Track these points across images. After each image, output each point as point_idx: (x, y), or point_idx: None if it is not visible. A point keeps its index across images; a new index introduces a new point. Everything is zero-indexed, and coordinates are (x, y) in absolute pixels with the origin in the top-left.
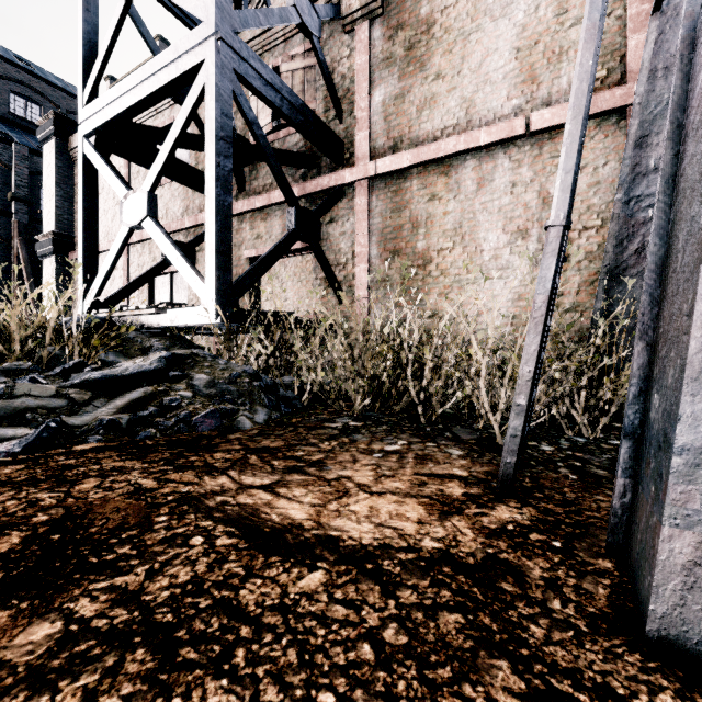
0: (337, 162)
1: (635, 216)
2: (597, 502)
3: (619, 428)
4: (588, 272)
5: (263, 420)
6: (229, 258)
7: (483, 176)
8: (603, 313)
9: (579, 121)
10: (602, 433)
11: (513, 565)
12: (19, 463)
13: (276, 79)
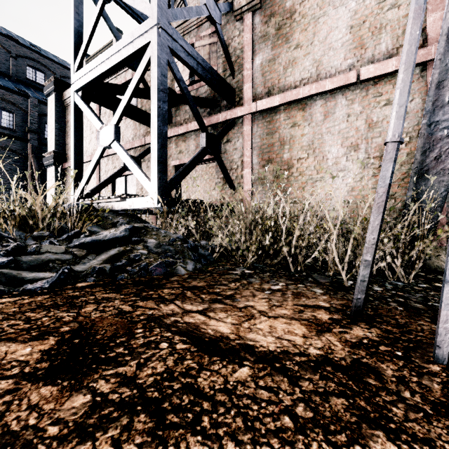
0: (231, 104)
1: (435, 135)
2: (420, 326)
3: (423, 276)
4: (400, 172)
5: (192, 269)
6: (166, 166)
7: (327, 110)
8: (412, 199)
9: (409, 71)
10: (413, 279)
11: (372, 367)
12: (45, 294)
13: (194, 51)
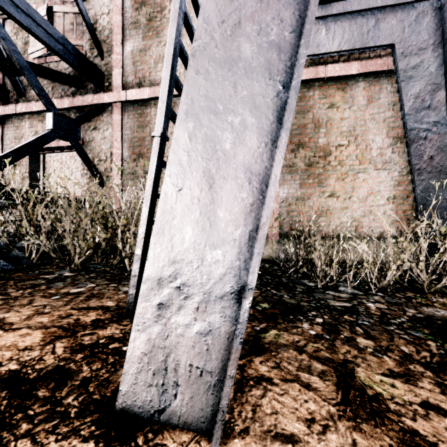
0: (98, 87)
1: None
2: None
3: None
4: None
5: None
6: None
7: None
8: None
9: (169, 70)
10: None
11: (69, 372)
12: None
13: (33, 10)
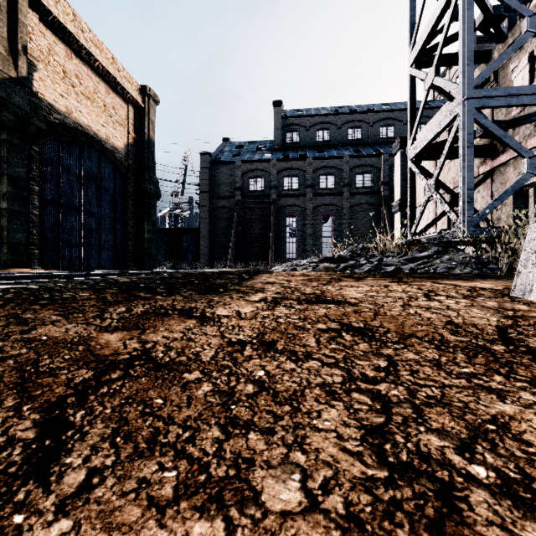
0: None
1: None
2: None
3: None
4: None
5: (467, 272)
6: (471, 203)
7: None
8: None
9: None
10: None
11: (500, 290)
12: (390, 277)
13: (509, 89)
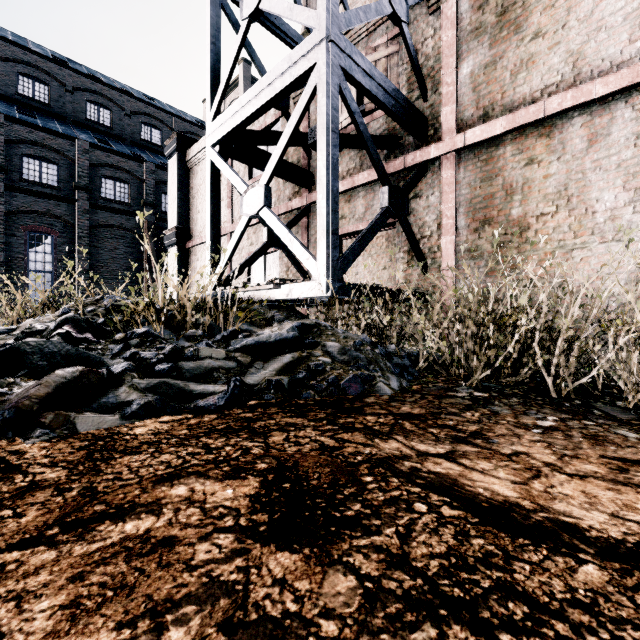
0: (421, 140)
1: None
2: None
3: None
4: None
5: (397, 387)
6: (337, 237)
7: (595, 131)
8: None
9: None
10: None
11: None
12: (210, 413)
13: (373, 69)
